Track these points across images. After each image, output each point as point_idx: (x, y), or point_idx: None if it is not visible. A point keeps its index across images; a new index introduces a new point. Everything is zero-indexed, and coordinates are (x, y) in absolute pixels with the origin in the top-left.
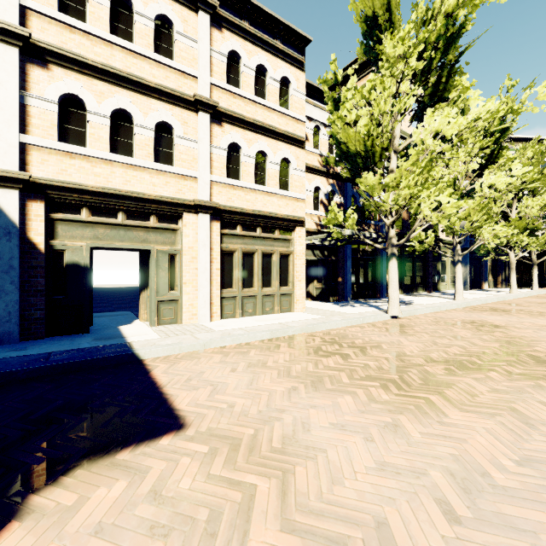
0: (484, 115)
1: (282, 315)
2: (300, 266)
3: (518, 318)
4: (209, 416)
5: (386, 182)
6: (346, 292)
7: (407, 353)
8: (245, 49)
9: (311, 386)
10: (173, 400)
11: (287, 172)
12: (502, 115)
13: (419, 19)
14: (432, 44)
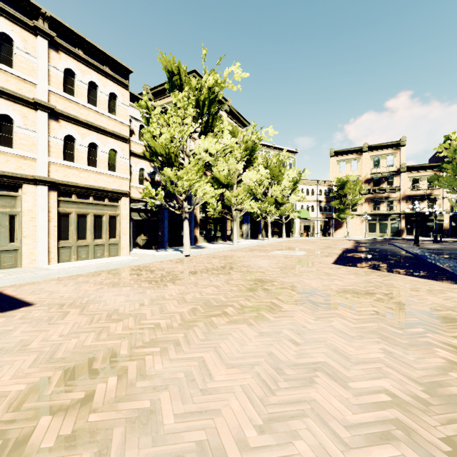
0: (227, 146)
1: (110, 258)
2: (125, 224)
3: (252, 253)
4: (48, 300)
5: (178, 175)
6: (165, 242)
7: (175, 271)
8: (79, 69)
9: (112, 286)
10: (24, 299)
11: (115, 159)
12: (254, 139)
13: (193, 87)
14: (202, 101)
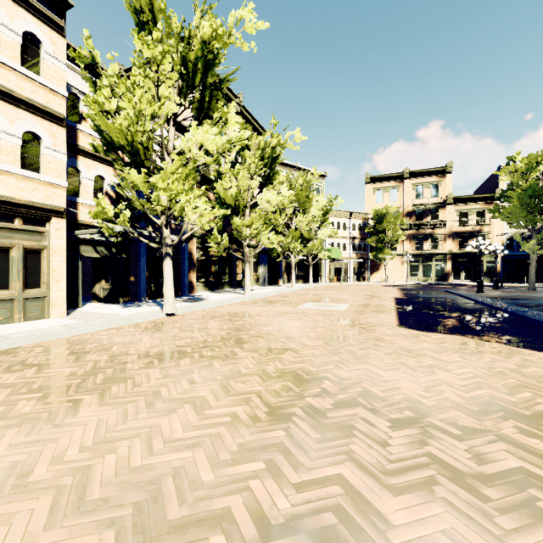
0: (233, 139)
1: (24, 324)
2: (59, 264)
3: (272, 307)
4: None
5: (152, 182)
6: (140, 291)
7: (130, 352)
8: None
9: None
10: None
11: (37, 150)
12: (274, 146)
13: (176, 33)
14: (192, 62)
